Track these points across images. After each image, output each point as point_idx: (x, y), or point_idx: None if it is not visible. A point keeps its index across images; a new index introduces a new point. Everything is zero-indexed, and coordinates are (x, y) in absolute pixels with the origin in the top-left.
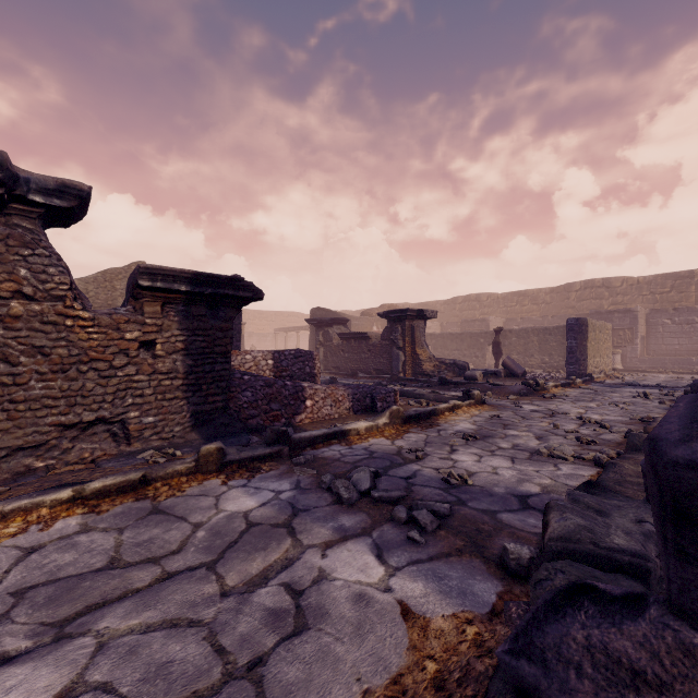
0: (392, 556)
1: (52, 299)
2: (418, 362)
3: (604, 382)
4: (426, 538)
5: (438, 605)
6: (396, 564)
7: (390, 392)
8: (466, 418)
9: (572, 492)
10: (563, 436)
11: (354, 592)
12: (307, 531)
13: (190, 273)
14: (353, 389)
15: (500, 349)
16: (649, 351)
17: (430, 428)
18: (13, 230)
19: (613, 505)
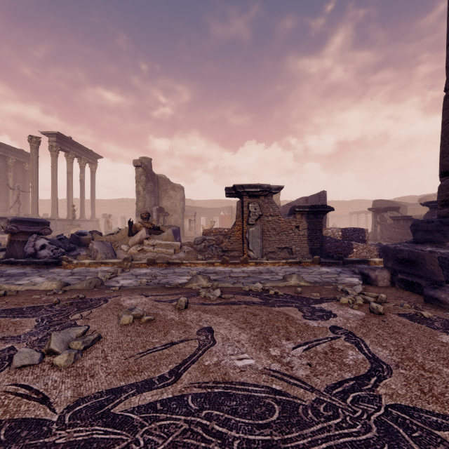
0: None
1: (276, 216)
2: None
3: None
4: None
5: None
6: None
7: None
8: None
9: None
10: None
11: (349, 281)
12: (342, 275)
13: (309, 205)
14: (380, 247)
15: None
16: None
17: None
18: (269, 200)
19: None
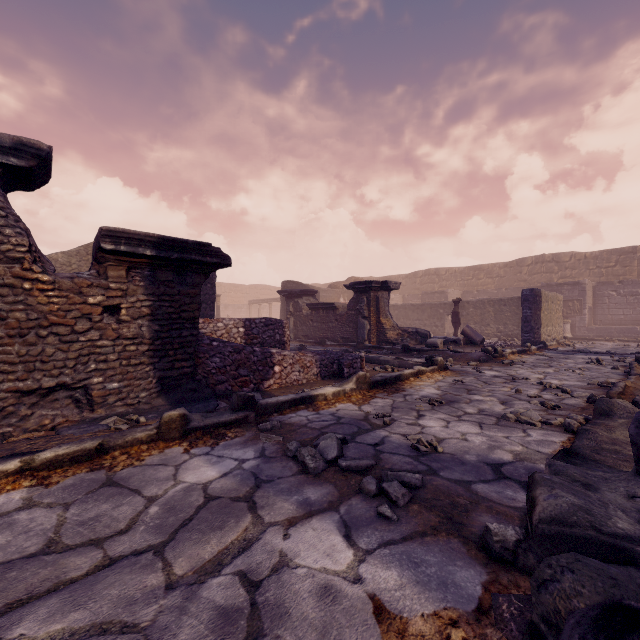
0: (361, 536)
1: (9, 261)
2: (382, 331)
3: (557, 349)
4: (398, 513)
5: (416, 601)
6: (366, 546)
7: (357, 358)
8: (430, 383)
9: (552, 462)
10: (527, 401)
11: (319, 584)
12: (269, 506)
13: (155, 237)
14: (321, 356)
15: (458, 319)
16: (596, 321)
17: (396, 393)
18: None
19: (599, 477)
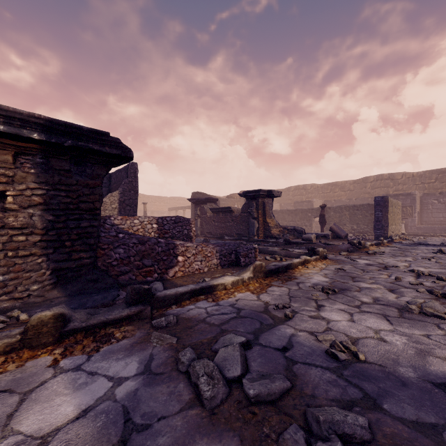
0: None
1: None
2: (268, 228)
3: (401, 242)
4: None
5: None
6: None
7: (251, 249)
8: (316, 271)
9: None
10: (412, 289)
11: None
12: None
13: (42, 118)
14: (221, 247)
15: (324, 219)
16: (422, 222)
17: (289, 280)
18: None
19: None
